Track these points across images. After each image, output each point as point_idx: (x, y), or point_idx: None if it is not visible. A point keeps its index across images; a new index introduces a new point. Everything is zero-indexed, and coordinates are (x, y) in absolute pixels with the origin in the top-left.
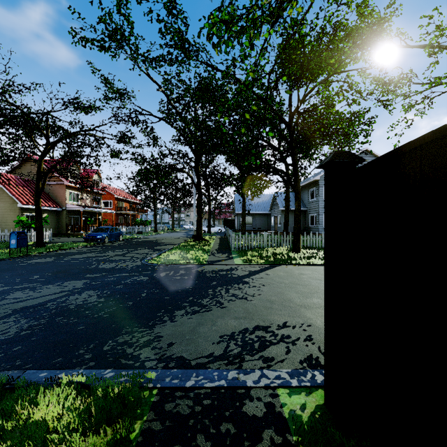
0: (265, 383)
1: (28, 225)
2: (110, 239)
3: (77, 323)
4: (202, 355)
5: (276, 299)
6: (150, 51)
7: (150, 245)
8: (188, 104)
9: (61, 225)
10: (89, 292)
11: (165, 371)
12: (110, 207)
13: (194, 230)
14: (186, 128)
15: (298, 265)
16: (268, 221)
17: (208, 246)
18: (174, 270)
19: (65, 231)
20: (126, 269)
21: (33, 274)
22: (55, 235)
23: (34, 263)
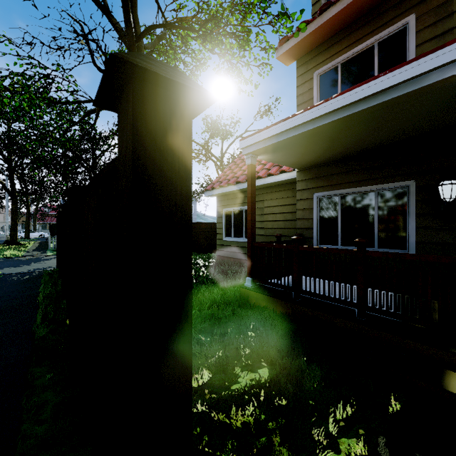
0: (41, 271)
1: None
2: None
3: None
4: (19, 272)
5: None
6: None
7: None
8: None
9: None
10: None
11: (5, 274)
12: None
13: (7, 235)
14: None
15: None
16: None
17: (25, 248)
18: None
19: None
20: None
21: None
22: None
23: None
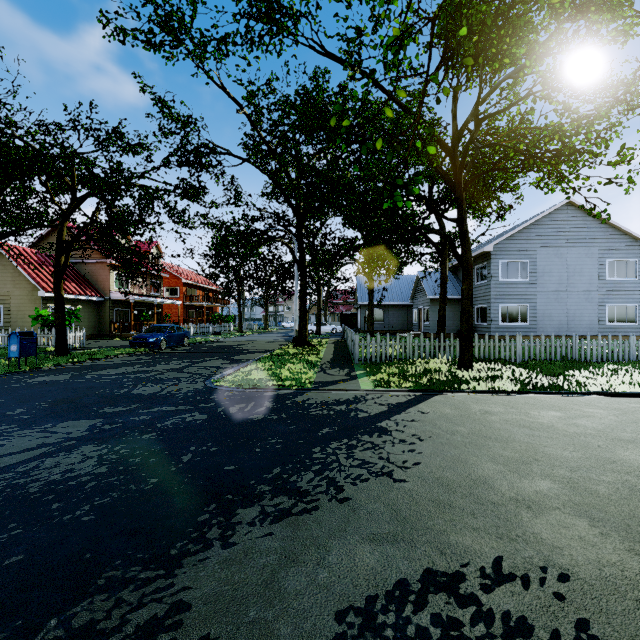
0: None
1: (51, 322)
2: (168, 343)
3: (14, 543)
4: None
5: (456, 478)
6: (216, 26)
7: (227, 353)
8: (286, 137)
9: (103, 322)
10: (86, 450)
11: None
12: (176, 297)
13: (295, 329)
14: (283, 171)
15: (474, 393)
16: (408, 317)
17: (316, 356)
18: (256, 401)
19: (108, 331)
20: (176, 397)
21: (19, 404)
22: (95, 336)
23: (35, 383)
